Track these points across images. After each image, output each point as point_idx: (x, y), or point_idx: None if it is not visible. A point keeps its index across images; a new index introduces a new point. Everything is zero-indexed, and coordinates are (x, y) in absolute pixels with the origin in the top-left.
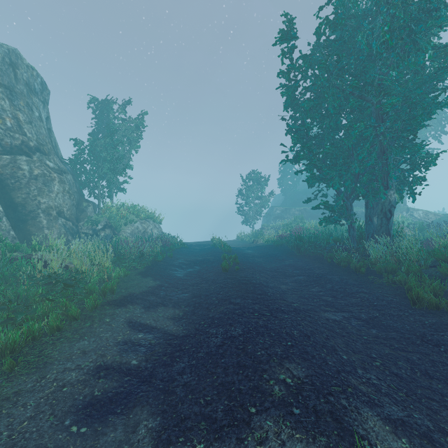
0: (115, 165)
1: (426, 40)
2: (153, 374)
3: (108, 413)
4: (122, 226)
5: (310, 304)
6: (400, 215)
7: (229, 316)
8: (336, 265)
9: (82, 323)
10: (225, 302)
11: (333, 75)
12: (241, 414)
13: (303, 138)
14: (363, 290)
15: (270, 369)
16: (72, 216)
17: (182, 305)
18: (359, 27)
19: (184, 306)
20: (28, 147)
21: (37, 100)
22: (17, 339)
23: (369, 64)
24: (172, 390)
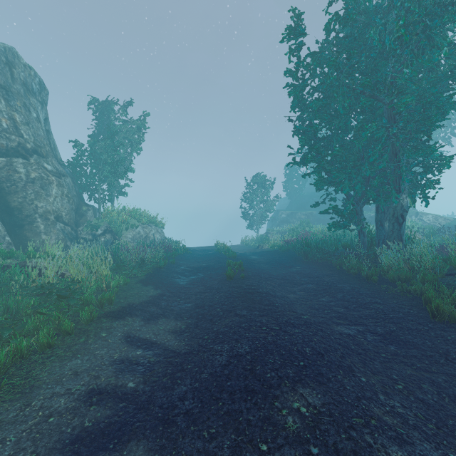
0: (115, 168)
1: (442, 36)
2: (151, 399)
3: (99, 449)
4: (123, 231)
5: (321, 316)
6: (409, 220)
7: (234, 330)
8: (346, 272)
9: (76, 338)
10: (230, 314)
11: (343, 74)
12: (251, 452)
13: (311, 140)
14: (377, 300)
15: (282, 396)
16: (71, 221)
17: (184, 317)
18: (370, 24)
19: (186, 318)
20: (25, 149)
21: (35, 100)
22: (2, 359)
23: (381, 62)
24: (172, 419)
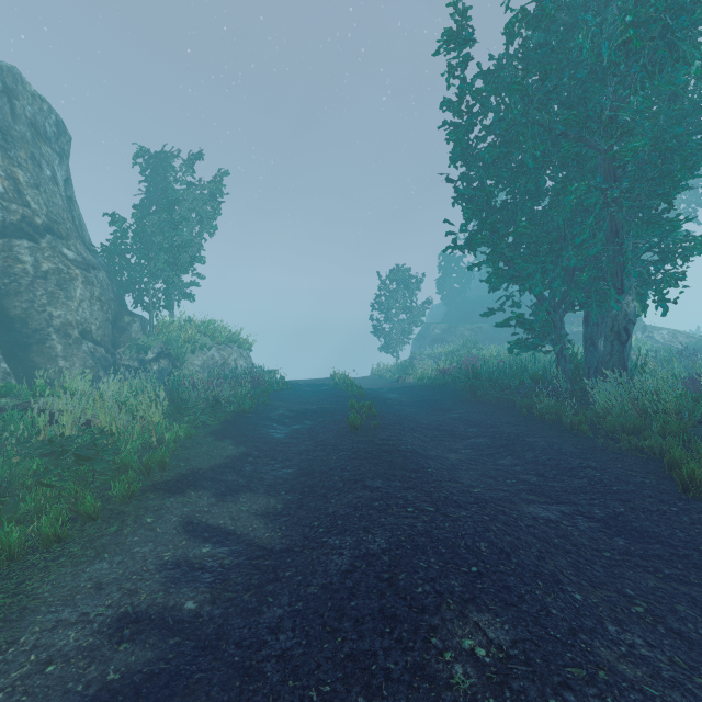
0: (176, 256)
1: (691, 43)
2: (224, 630)
3: None
4: (188, 354)
5: (501, 489)
6: (632, 338)
7: (362, 512)
8: (537, 419)
9: (103, 525)
10: (354, 486)
11: (534, 104)
12: None
13: (482, 211)
14: (590, 463)
15: (443, 626)
16: (105, 339)
17: (281, 490)
18: (575, 26)
19: (285, 492)
20: (32, 225)
21: (49, 150)
22: None
23: (594, 86)
24: (257, 667)
